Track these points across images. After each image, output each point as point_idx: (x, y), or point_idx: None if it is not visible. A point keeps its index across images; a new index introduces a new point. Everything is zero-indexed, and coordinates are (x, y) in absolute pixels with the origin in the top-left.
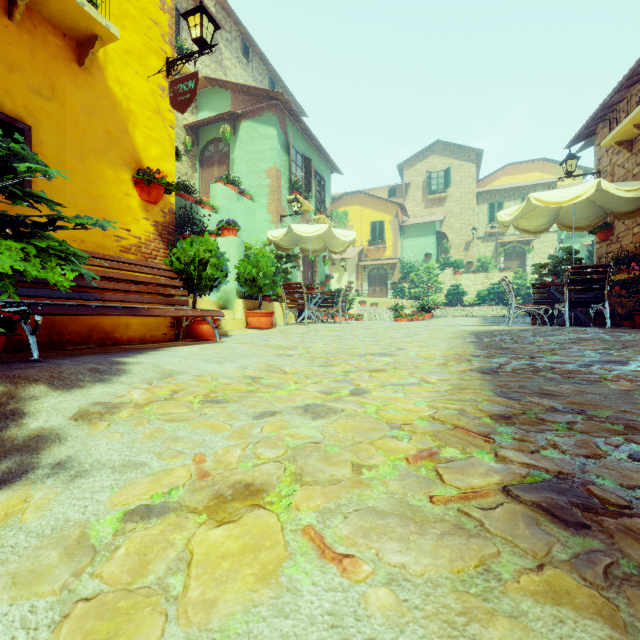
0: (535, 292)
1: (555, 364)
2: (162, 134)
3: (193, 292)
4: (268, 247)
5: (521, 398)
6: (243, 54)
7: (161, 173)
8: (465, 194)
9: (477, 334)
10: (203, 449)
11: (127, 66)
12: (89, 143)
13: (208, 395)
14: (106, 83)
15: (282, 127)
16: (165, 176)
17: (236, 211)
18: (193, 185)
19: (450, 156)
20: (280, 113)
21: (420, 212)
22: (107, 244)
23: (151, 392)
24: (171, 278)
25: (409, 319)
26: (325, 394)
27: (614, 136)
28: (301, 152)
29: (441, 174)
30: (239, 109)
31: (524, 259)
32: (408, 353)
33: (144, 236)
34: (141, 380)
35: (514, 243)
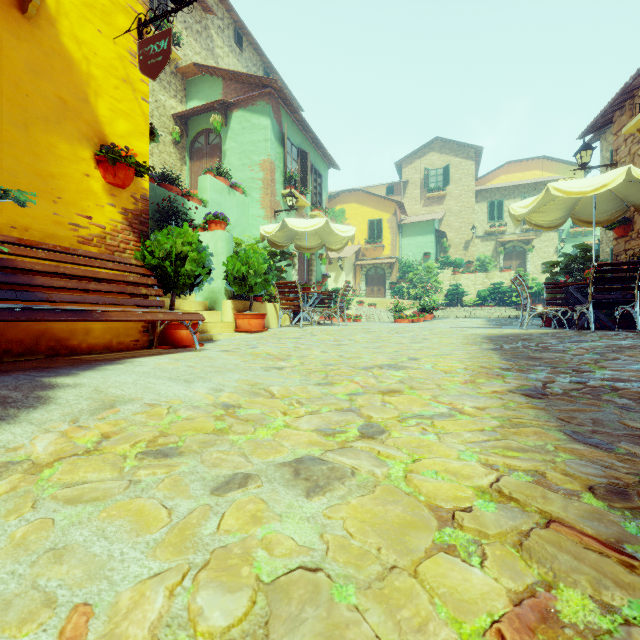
0: (548, 292)
1: (614, 382)
2: (133, 107)
3: (171, 291)
4: (261, 244)
5: (612, 446)
6: (236, 43)
7: (130, 151)
8: (464, 192)
9: (493, 339)
10: (96, 588)
11: (87, 22)
12: (35, 109)
13: (154, 441)
14: (59, 39)
15: (276, 117)
16: (134, 154)
17: (227, 205)
18: (179, 176)
19: (449, 153)
20: (274, 102)
21: (418, 210)
22: (60, 233)
23: (68, 438)
24: (144, 275)
25: (410, 320)
26: (325, 435)
27: (637, 122)
28: (297, 145)
29: (440, 172)
30: (231, 98)
31: (524, 259)
32: (423, 365)
33: (109, 225)
34: (63, 415)
35: (514, 242)
